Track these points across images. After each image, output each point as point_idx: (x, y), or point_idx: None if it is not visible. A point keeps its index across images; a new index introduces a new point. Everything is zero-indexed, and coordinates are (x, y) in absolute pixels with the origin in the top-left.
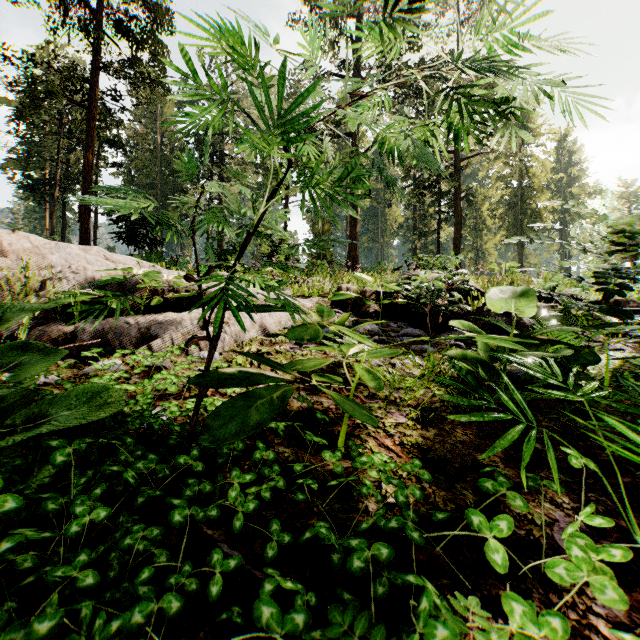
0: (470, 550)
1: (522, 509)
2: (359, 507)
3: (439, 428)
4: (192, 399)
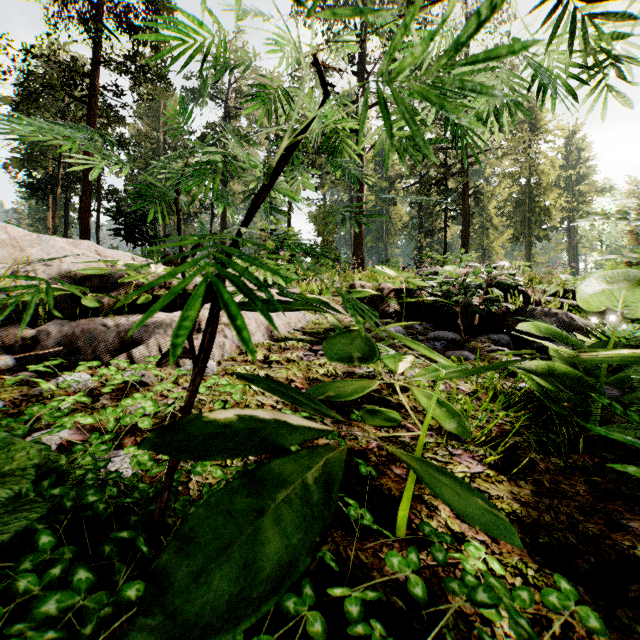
0: None
1: None
2: None
3: (534, 482)
4: None
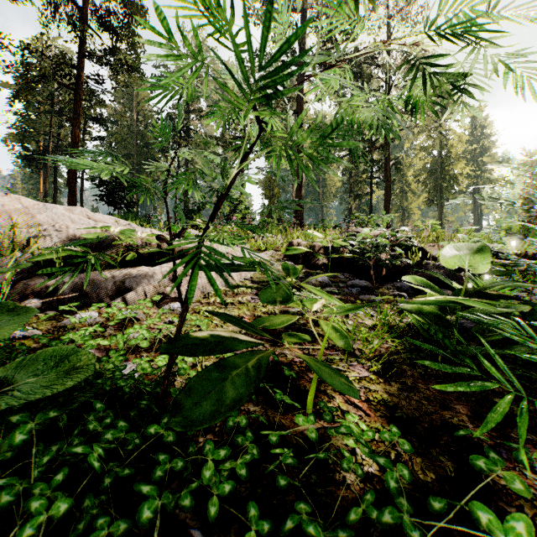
0: (462, 535)
1: (523, 494)
2: (336, 478)
3: (401, 382)
4: (163, 355)
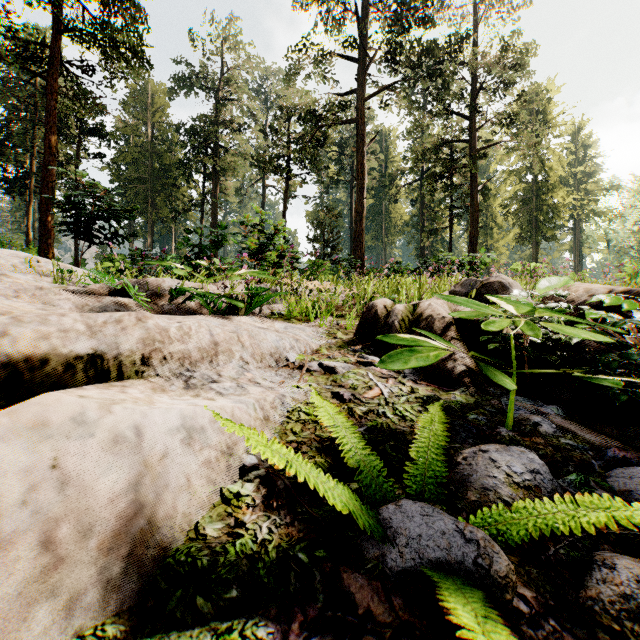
0: None
1: None
2: None
3: None
4: None
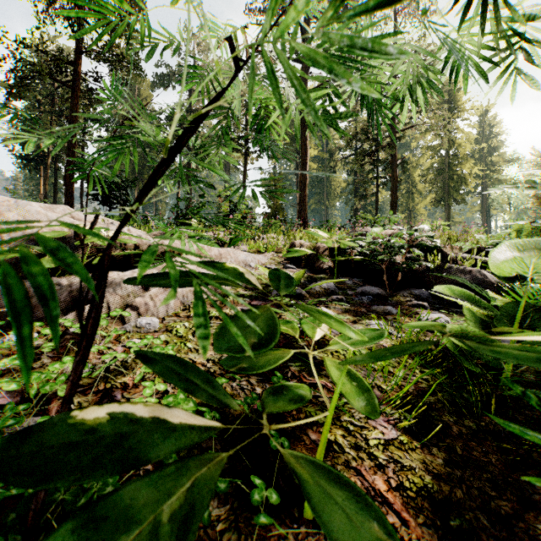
0: None
1: None
2: None
3: (447, 449)
4: None
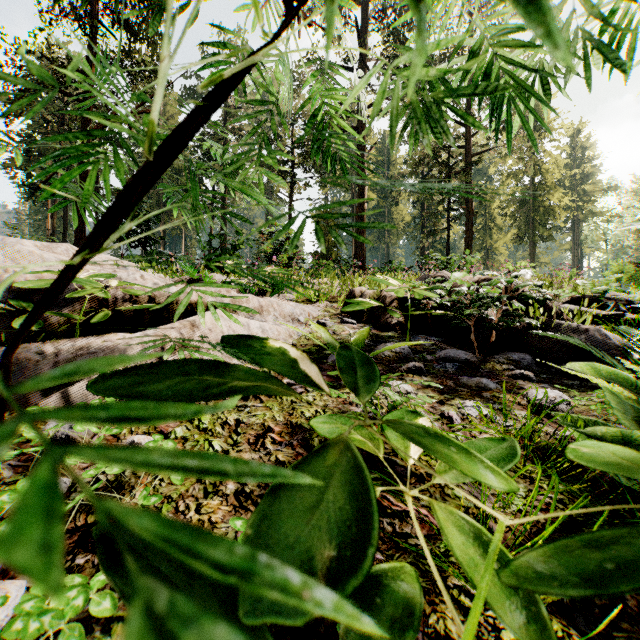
0: None
1: None
2: None
3: None
4: (30, 601)
